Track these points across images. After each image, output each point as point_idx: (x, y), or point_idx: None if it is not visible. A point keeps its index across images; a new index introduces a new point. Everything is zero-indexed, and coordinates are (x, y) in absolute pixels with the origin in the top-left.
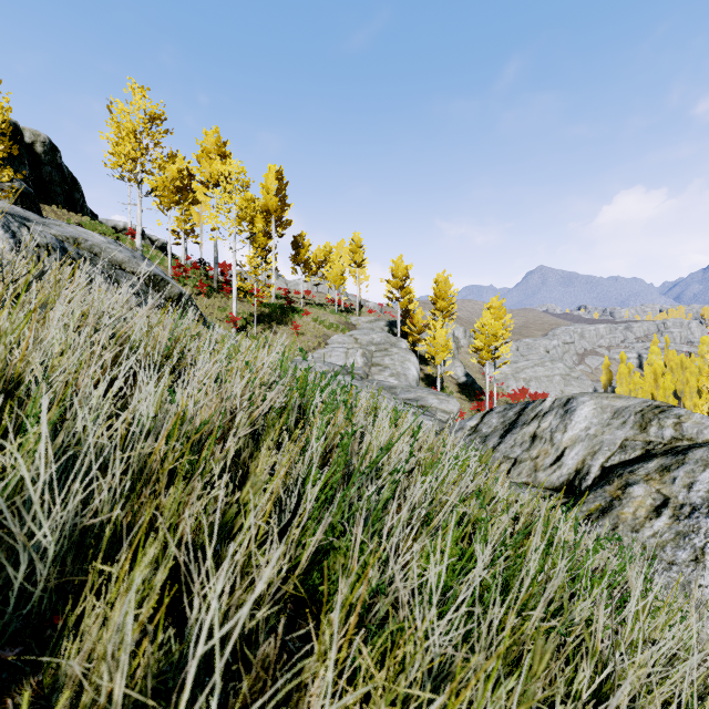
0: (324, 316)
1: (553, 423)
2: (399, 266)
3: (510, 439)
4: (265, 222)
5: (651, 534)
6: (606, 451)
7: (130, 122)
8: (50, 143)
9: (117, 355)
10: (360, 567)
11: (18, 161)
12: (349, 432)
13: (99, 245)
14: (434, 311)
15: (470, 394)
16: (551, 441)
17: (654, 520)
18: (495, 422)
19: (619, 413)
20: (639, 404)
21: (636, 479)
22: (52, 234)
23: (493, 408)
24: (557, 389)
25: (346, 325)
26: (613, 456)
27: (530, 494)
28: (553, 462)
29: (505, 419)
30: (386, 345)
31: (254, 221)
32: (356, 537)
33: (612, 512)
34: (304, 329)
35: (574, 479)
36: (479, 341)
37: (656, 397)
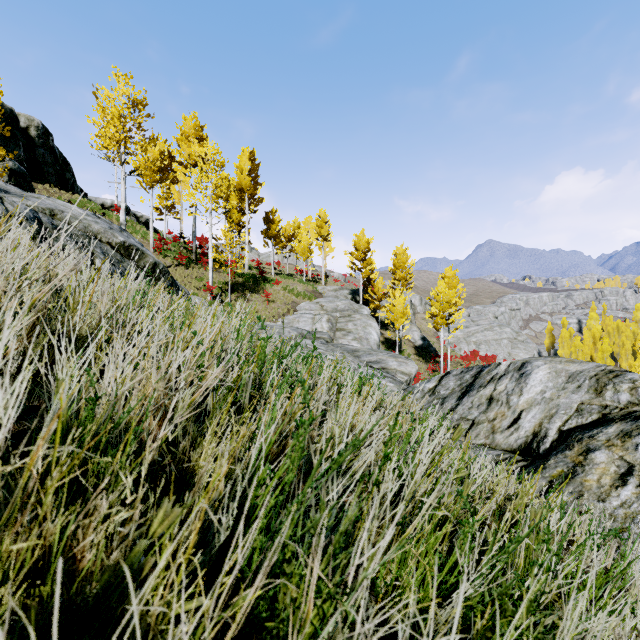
0: (292, 285)
1: (509, 386)
2: (361, 239)
3: (467, 401)
4: (239, 199)
5: (619, 504)
6: (563, 414)
7: (114, 107)
8: (43, 127)
9: (36, 325)
10: (316, 619)
11: (13, 143)
12: (305, 422)
13: (75, 216)
14: (393, 281)
15: (426, 356)
16: (507, 404)
17: (620, 488)
18: (453, 384)
19: (574, 377)
20: (593, 369)
21: (597, 444)
22: (28, 205)
23: (450, 371)
24: (505, 351)
25: (313, 293)
26: (570, 420)
27: (500, 469)
28: (510, 424)
29: (462, 381)
30: (349, 311)
31: (229, 198)
32: (312, 568)
33: (575, 479)
34: (274, 297)
35: (532, 441)
36: (434, 308)
37: (595, 358)
